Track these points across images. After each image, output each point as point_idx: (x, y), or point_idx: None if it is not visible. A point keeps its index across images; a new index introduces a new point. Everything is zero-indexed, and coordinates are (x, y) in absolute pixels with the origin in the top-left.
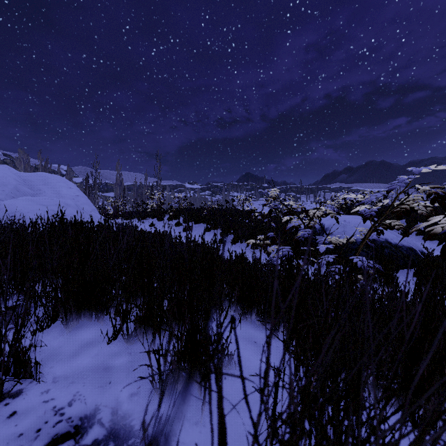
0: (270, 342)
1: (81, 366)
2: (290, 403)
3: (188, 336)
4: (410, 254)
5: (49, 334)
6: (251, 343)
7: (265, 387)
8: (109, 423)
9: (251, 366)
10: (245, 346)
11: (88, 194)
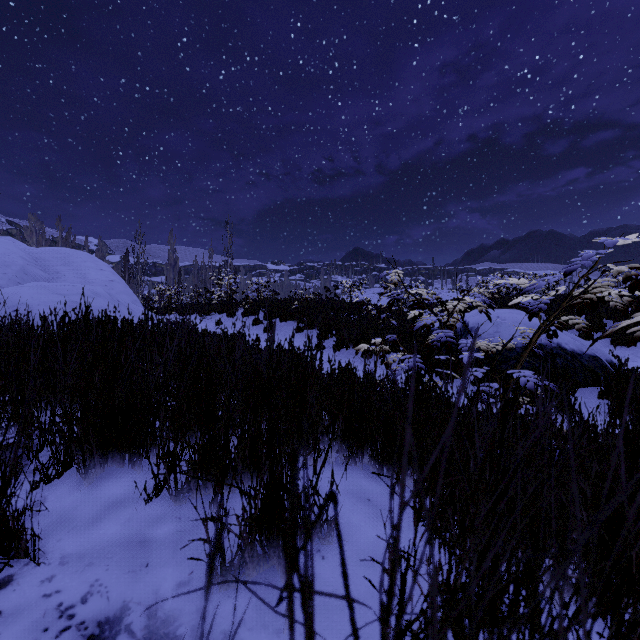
0: (399, 533)
1: (105, 539)
2: (433, 639)
3: (266, 494)
4: (594, 365)
5: (59, 488)
6: (363, 502)
7: (389, 611)
8: (143, 631)
9: (362, 538)
10: (354, 507)
11: (127, 278)
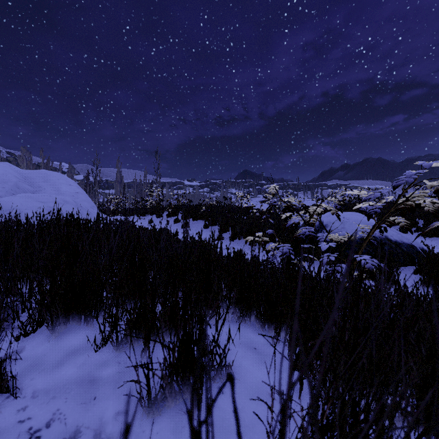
0: (287, 405)
1: (65, 378)
2: None
3: (181, 347)
4: (411, 251)
5: (34, 340)
6: (251, 350)
7: None
8: None
9: (251, 377)
10: (244, 354)
11: (88, 191)
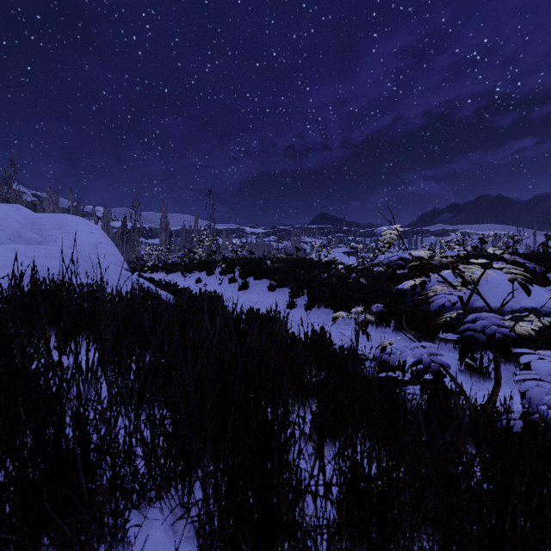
0: None
1: None
2: None
3: None
4: None
5: None
6: None
7: None
8: None
9: None
10: None
11: (125, 240)
